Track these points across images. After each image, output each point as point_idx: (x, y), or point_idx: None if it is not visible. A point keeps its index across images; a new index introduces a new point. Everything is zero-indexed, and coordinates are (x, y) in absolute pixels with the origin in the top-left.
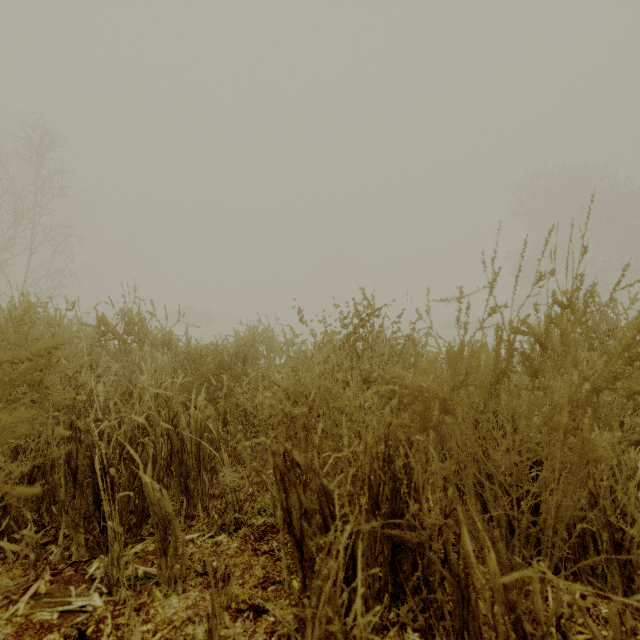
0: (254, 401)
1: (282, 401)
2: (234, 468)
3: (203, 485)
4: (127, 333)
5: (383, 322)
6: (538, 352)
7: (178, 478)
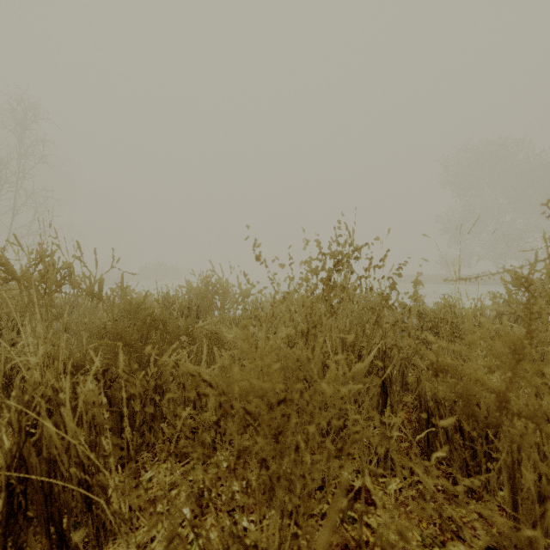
0: (157, 415)
1: (217, 416)
2: (166, 464)
3: (100, 521)
4: (43, 281)
5: (371, 264)
6: (527, 304)
7: (43, 527)
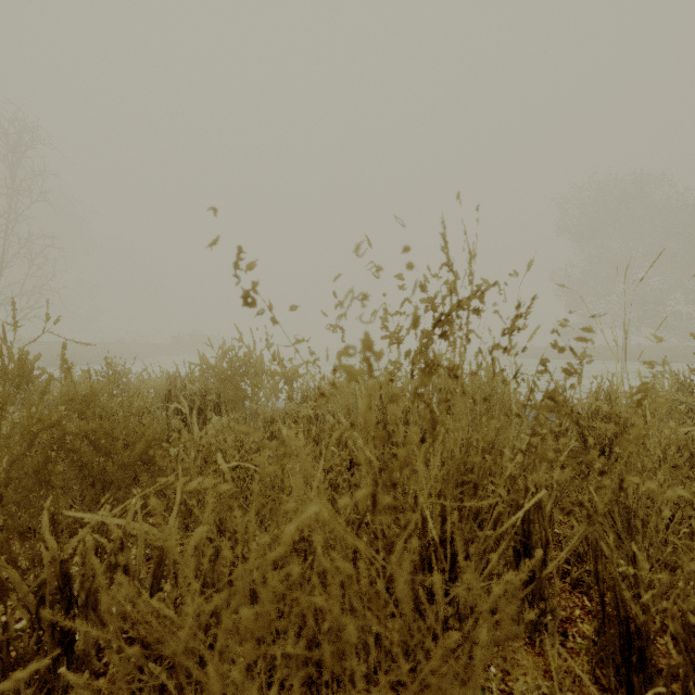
0: None
1: None
2: None
3: None
4: None
5: (517, 319)
6: None
7: None
